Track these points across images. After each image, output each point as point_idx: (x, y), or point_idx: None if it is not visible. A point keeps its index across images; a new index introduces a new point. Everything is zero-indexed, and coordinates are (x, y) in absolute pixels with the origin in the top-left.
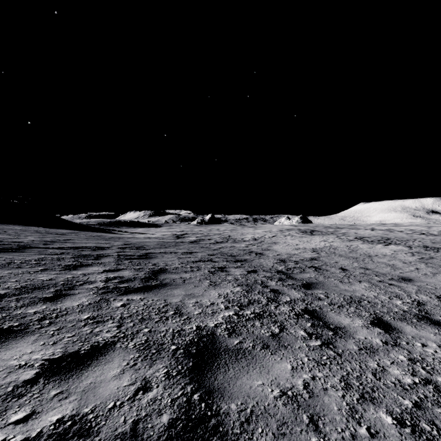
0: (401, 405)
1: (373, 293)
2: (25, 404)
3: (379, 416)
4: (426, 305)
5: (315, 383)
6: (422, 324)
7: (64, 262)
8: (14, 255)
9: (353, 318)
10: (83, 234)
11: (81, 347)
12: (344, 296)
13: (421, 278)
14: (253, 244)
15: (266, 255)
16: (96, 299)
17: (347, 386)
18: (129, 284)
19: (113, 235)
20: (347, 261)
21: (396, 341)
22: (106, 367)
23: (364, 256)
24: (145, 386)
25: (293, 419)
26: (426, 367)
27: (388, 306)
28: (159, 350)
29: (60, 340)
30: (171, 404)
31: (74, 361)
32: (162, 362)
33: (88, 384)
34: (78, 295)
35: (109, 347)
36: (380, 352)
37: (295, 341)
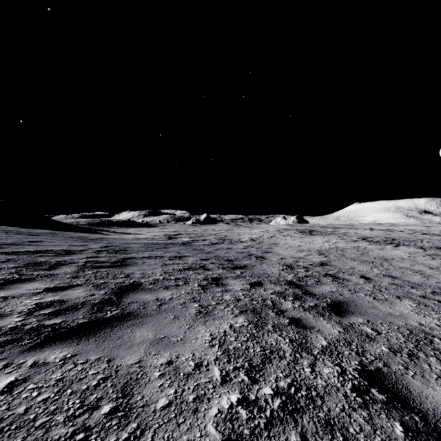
0: None
1: (431, 319)
2: None
3: None
4: None
5: None
6: None
7: None
8: None
9: None
10: (61, 235)
11: None
12: (398, 329)
13: None
14: (252, 245)
15: (268, 259)
16: None
17: None
18: (65, 317)
19: (98, 235)
20: (364, 266)
21: None
22: None
23: (380, 260)
24: None
25: None
26: None
27: None
28: None
29: None
30: None
31: None
32: None
33: None
34: None
35: None
36: None
37: None
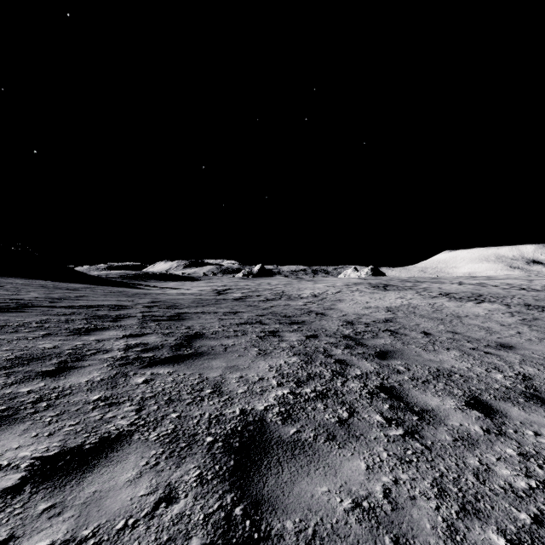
0: (516, 520)
1: (465, 364)
2: (0, 525)
3: (488, 537)
4: (534, 380)
5: (398, 489)
6: (532, 405)
7: (73, 325)
8: (10, 316)
9: (442, 397)
10: (100, 289)
11: (86, 440)
12: (429, 368)
13: (524, 344)
14: (313, 301)
15: (329, 315)
16: (110, 373)
17: (442, 493)
18: (154, 353)
19: (138, 290)
20: (431, 323)
21: (501, 428)
22: (117, 468)
23: (451, 317)
24: (169, 496)
25: (372, 543)
26: (543, 465)
27: (486, 381)
28: (190, 443)
29: (58, 429)
30: (203, 523)
31: (74, 460)
32: (194, 460)
33: (91, 494)
34: (87, 369)
35: (123, 440)
36: (481, 444)
37: (370, 429)
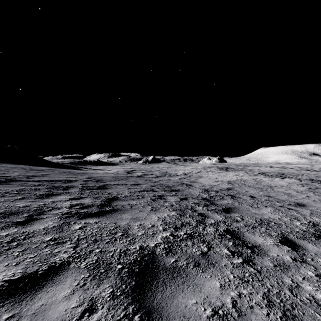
0: None
1: (277, 216)
2: None
3: None
4: (319, 226)
5: (241, 301)
6: (320, 242)
7: (39, 192)
8: (0, 186)
9: (265, 237)
10: (57, 170)
11: (40, 268)
12: (255, 219)
13: (311, 203)
14: (184, 177)
15: (194, 186)
16: (59, 222)
17: (270, 303)
18: (88, 209)
19: (80, 171)
20: (254, 190)
21: (303, 258)
22: (58, 288)
23: (266, 187)
24: (91, 308)
25: None
26: None
27: (291, 226)
28: (107, 269)
29: (22, 260)
30: None
31: (30, 282)
32: (109, 281)
33: (39, 306)
34: (45, 220)
35: (64, 267)
36: (292, 268)
37: (221, 259)
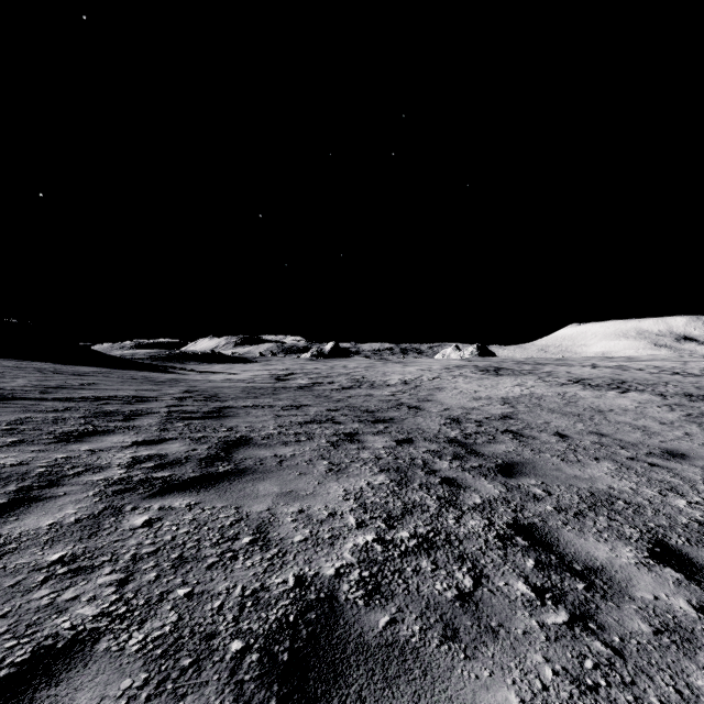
0: None
1: (627, 482)
2: None
3: None
4: None
5: None
6: None
7: (63, 427)
8: None
9: (611, 542)
10: (118, 375)
11: (6, 656)
12: (578, 491)
13: (700, 451)
14: (404, 390)
15: (426, 410)
16: (95, 508)
17: None
18: (173, 471)
19: (170, 376)
20: (565, 420)
21: None
22: None
23: (591, 412)
24: None
25: None
26: None
27: (666, 511)
28: (200, 657)
29: None
30: None
31: None
32: (201, 700)
33: None
34: (60, 500)
35: (77, 653)
36: (703, 639)
37: (513, 613)
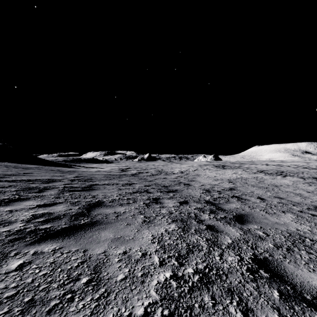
0: None
1: (305, 226)
2: None
3: None
4: None
5: None
6: None
7: (1, 196)
8: None
9: None
10: (45, 168)
11: None
12: (282, 232)
13: None
14: (181, 176)
15: (192, 185)
16: None
17: None
18: (53, 224)
19: (71, 169)
20: (260, 191)
21: None
22: None
23: (272, 186)
24: None
25: None
26: None
27: None
28: None
29: None
30: None
31: None
32: None
33: None
34: None
35: None
36: None
37: None
